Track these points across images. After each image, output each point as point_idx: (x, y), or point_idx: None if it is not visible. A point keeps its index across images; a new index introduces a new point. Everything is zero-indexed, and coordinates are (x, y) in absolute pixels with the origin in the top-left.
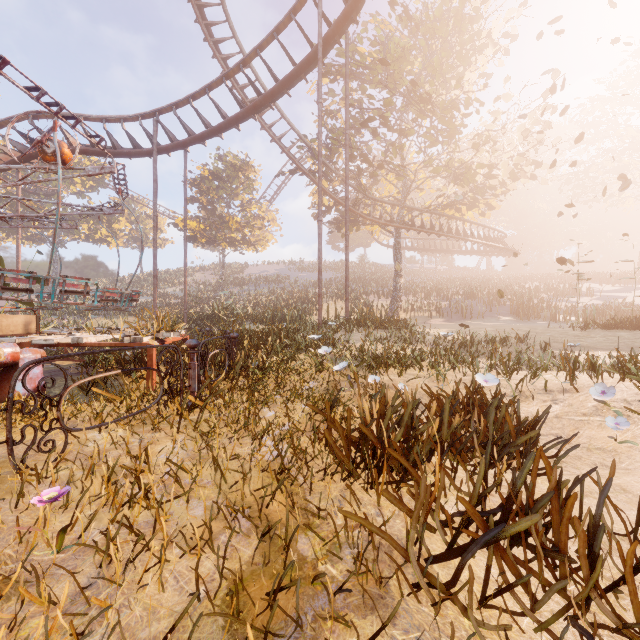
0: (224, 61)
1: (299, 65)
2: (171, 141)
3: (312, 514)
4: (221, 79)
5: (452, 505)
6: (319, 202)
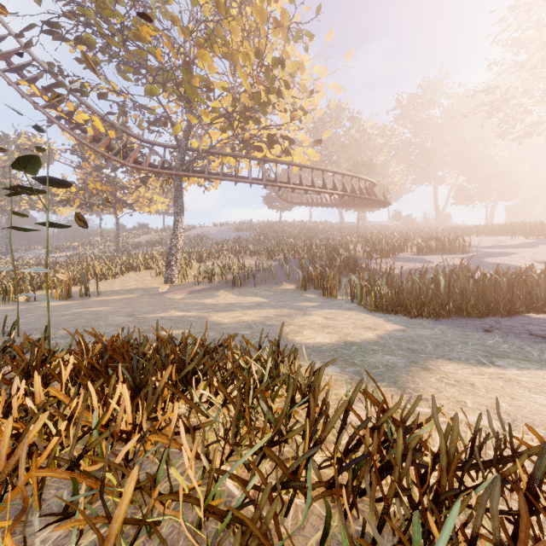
0: None
1: None
2: None
3: None
4: None
5: None
6: None
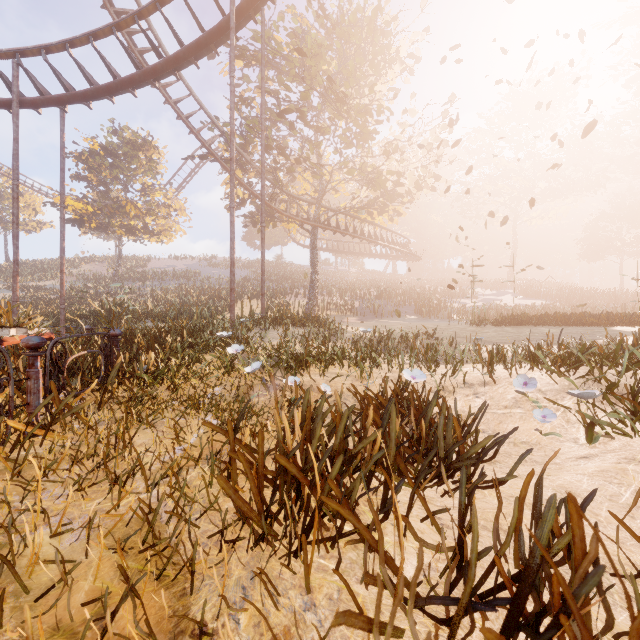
0: (118, 16)
1: (208, 32)
2: (40, 94)
3: (193, 631)
4: (110, 28)
5: (409, 560)
6: (231, 186)
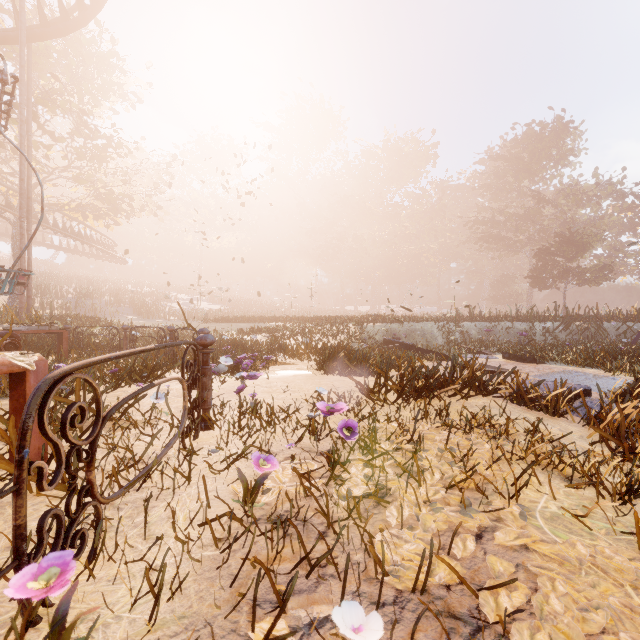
0: None
1: None
2: None
3: None
4: None
5: None
6: (23, 204)
